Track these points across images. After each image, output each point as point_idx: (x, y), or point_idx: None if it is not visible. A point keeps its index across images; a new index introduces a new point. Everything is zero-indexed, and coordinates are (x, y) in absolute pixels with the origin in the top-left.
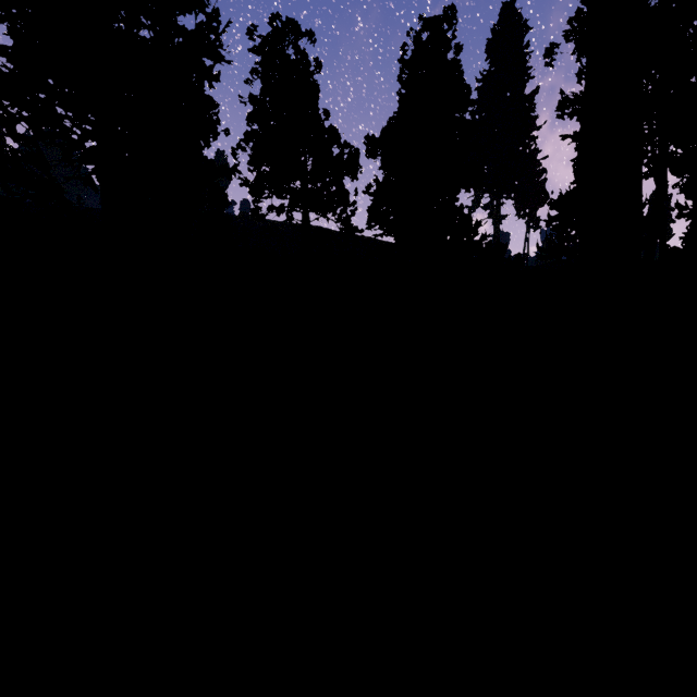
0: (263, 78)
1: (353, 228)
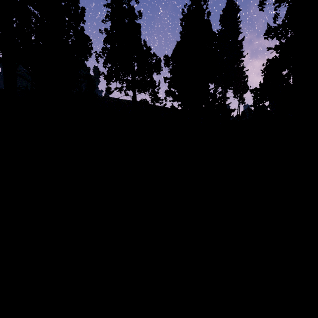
0: (111, 19)
1: (158, 98)
